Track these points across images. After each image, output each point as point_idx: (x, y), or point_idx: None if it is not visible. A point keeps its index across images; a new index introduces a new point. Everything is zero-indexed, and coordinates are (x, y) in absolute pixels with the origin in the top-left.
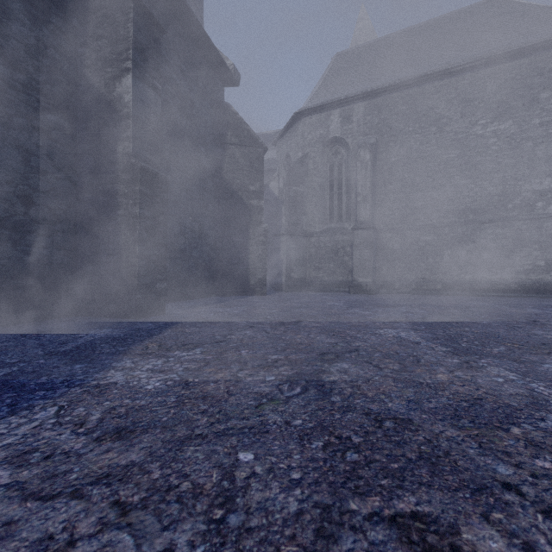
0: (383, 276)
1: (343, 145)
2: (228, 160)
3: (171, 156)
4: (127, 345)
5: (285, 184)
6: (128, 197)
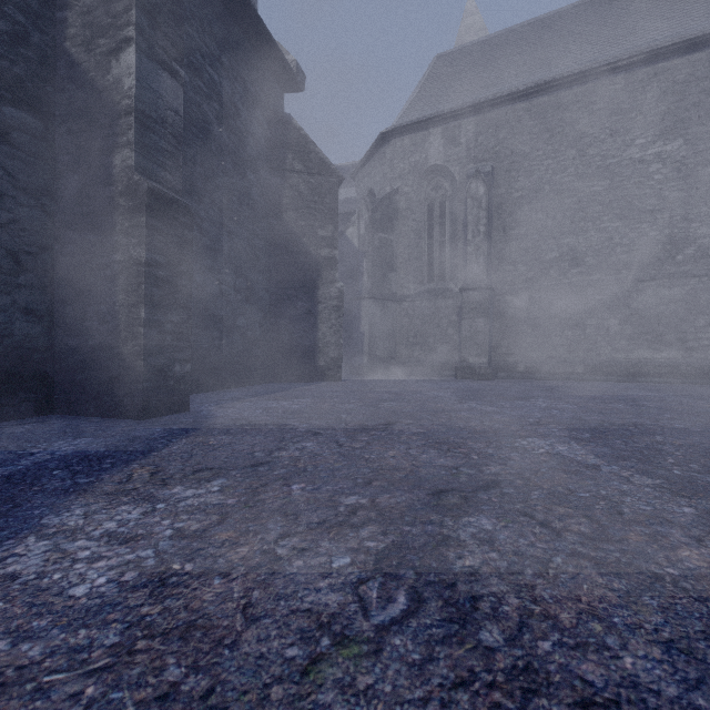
0: (502, 355)
1: (447, 176)
2: (288, 194)
3: (205, 184)
4: (97, 472)
5: (367, 229)
6: (128, 234)
